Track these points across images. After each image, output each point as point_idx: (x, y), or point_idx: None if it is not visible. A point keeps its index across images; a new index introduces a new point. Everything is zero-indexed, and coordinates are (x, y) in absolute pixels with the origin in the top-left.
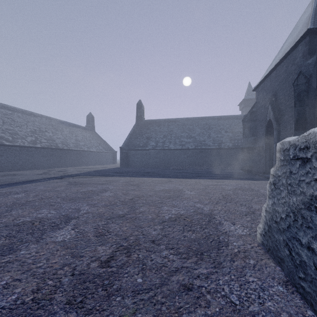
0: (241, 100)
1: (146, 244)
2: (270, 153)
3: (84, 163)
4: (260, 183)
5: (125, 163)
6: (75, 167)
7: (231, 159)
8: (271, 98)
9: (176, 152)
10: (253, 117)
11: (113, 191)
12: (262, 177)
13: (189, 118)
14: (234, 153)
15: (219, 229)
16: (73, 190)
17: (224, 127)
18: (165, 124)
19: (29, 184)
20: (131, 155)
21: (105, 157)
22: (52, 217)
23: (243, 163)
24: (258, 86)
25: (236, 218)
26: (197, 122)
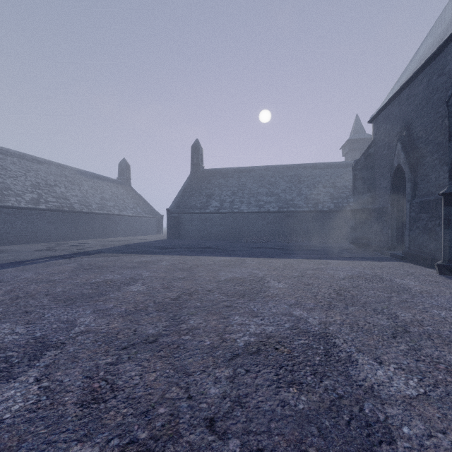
0: (346, 141)
1: (194, 436)
2: (399, 218)
3: (114, 233)
4: (388, 266)
5: (174, 233)
6: (99, 239)
7: (332, 227)
8: (400, 132)
9: (251, 217)
10: (369, 163)
11: (147, 281)
12: (386, 255)
13: (269, 167)
14: (337, 218)
15: (355, 378)
16: (79, 281)
17: (321, 179)
18: (234, 175)
19: (12, 268)
20: (183, 221)
21: (145, 224)
22: (12, 343)
23: (354, 233)
24: (378, 114)
25: (378, 345)
26: (282, 172)
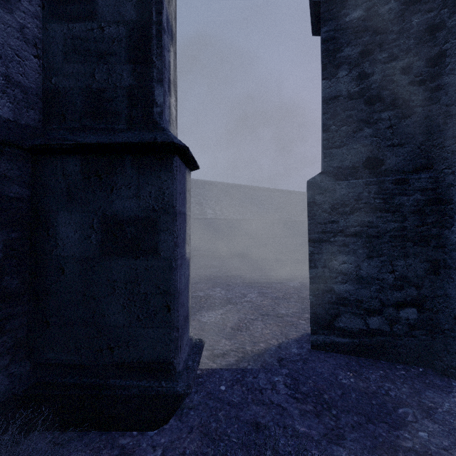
0: None
1: None
2: None
3: None
4: None
5: None
6: None
7: None
8: None
9: None
10: None
11: None
12: None
13: None
14: None
15: None
16: None
17: None
18: None
19: None
20: None
21: None
22: None
23: None
24: None
25: None
26: None
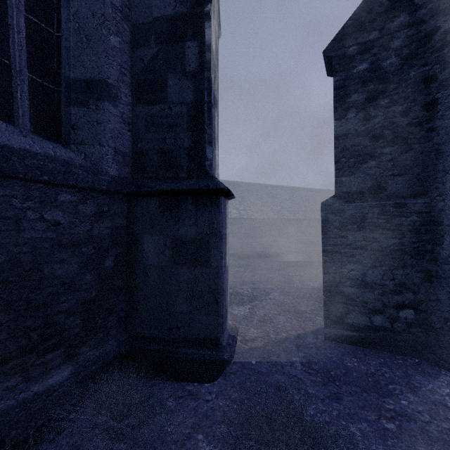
0: None
1: None
2: None
3: None
4: None
5: None
6: None
7: None
8: None
9: None
10: None
11: None
12: None
13: None
14: None
15: None
16: None
17: None
18: None
19: None
20: None
21: None
22: None
23: None
24: None
25: None
26: None
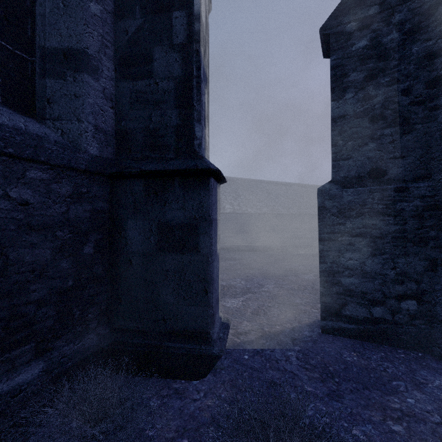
0: None
1: None
2: None
3: None
4: None
5: None
6: None
7: None
8: None
9: None
10: None
11: None
12: None
13: None
14: None
15: None
16: None
17: None
18: None
19: None
20: None
21: None
22: None
23: None
24: None
25: None
26: None
